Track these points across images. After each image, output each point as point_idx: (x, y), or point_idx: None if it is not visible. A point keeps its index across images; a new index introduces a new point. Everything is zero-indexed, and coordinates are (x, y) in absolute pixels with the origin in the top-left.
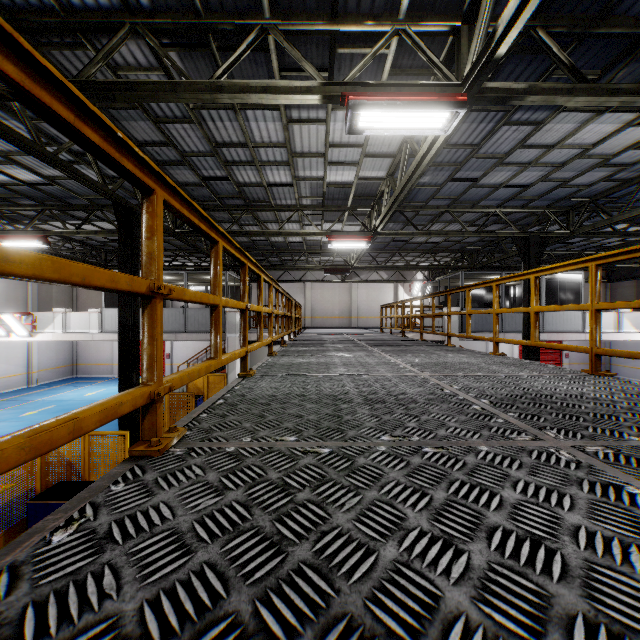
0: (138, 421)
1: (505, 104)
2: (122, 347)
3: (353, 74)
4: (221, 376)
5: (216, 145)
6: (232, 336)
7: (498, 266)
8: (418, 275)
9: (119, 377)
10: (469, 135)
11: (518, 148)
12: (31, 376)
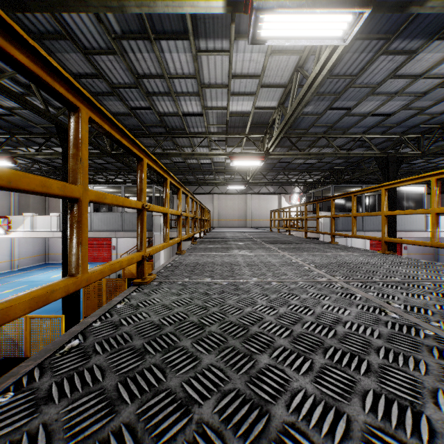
0: (78, 302)
1: (403, 12)
2: (65, 243)
3: None
4: (149, 264)
5: (138, 76)
6: (157, 234)
7: (357, 181)
8: (296, 189)
9: (62, 267)
10: (350, 65)
11: (390, 78)
12: (13, 263)
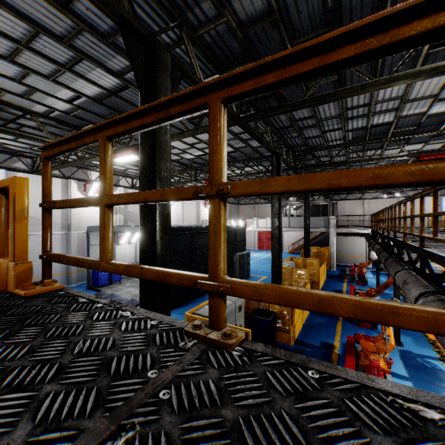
0: None
1: None
2: (305, 232)
3: (419, 149)
4: (326, 249)
5: (349, 159)
6: (332, 230)
7: None
8: None
9: (304, 242)
10: None
11: None
12: None
